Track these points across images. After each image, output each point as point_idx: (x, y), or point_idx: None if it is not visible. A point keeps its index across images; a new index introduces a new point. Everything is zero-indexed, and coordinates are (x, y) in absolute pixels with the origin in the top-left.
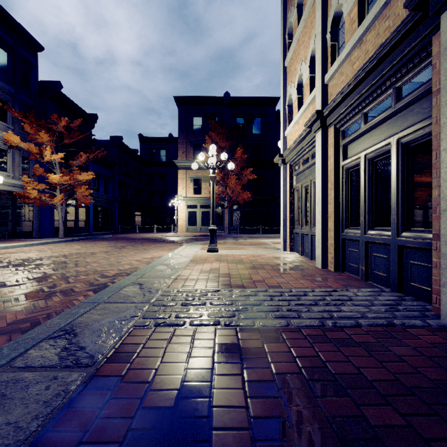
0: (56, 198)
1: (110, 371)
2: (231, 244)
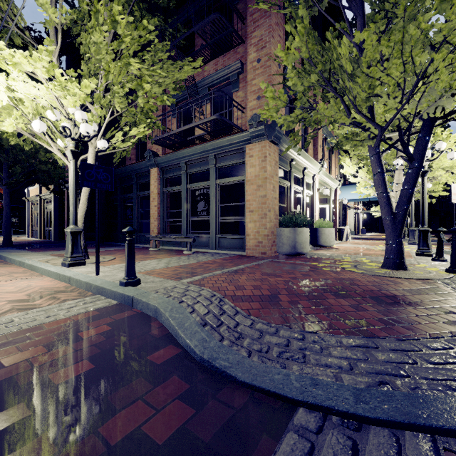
0: None
1: None
2: None
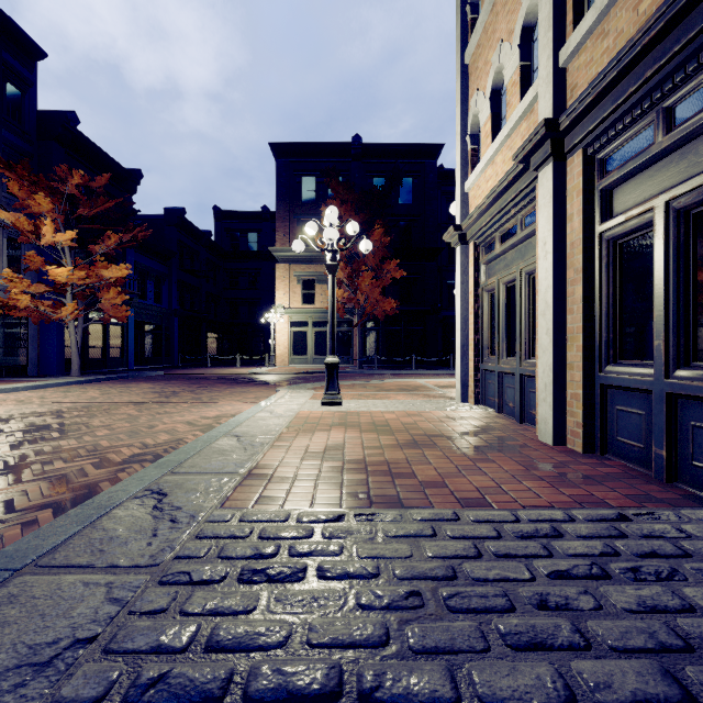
0: (64, 309)
1: None
2: (365, 388)
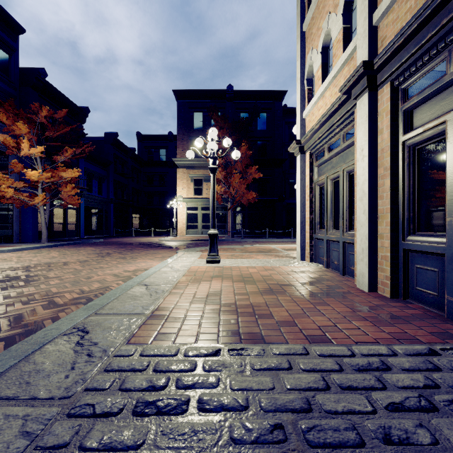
0: (36, 198)
1: None
2: (235, 250)
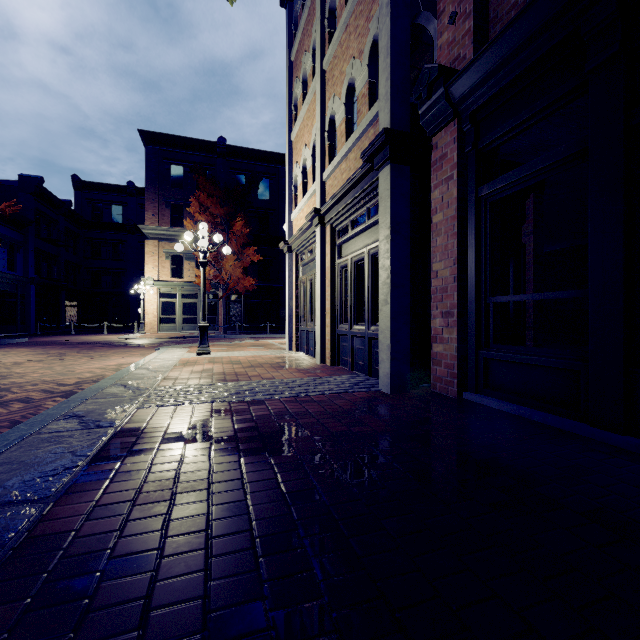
0: None
1: (132, 428)
2: (227, 345)
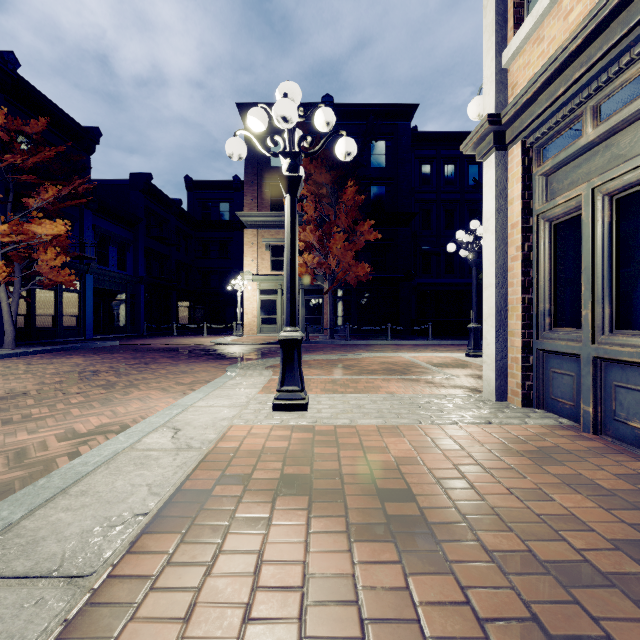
0: None
1: None
2: (340, 367)
